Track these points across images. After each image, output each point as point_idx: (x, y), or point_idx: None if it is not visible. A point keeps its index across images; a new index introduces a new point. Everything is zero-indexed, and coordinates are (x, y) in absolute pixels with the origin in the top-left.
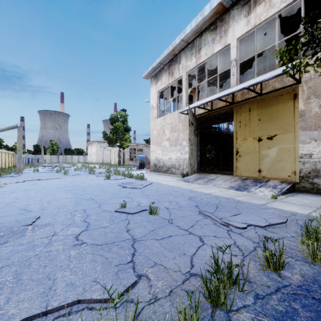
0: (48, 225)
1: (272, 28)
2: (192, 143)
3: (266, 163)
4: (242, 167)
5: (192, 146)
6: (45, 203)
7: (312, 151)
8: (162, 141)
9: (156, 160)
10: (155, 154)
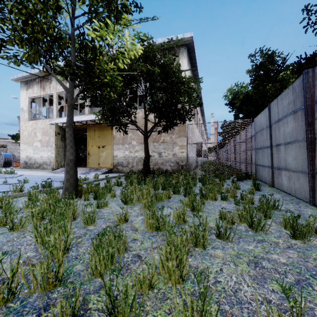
0: None
1: None
2: (59, 146)
3: (102, 160)
4: (91, 162)
5: (59, 148)
6: None
7: (117, 154)
8: (34, 141)
9: (27, 158)
10: (26, 152)
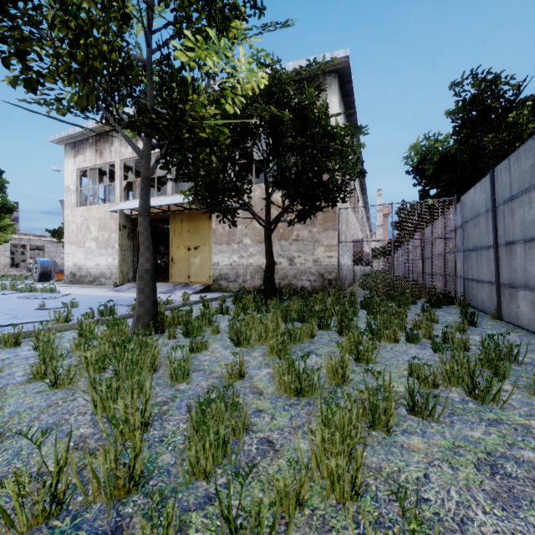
0: None
1: None
2: (125, 248)
3: (193, 270)
4: (176, 274)
5: (125, 251)
6: None
7: (219, 261)
8: (86, 240)
9: (75, 267)
10: (74, 258)
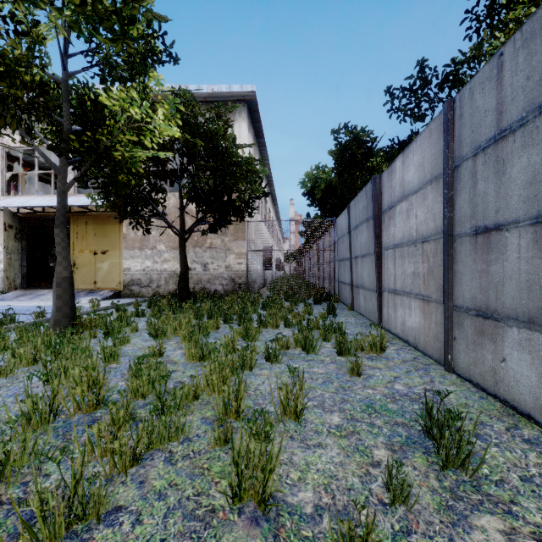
0: None
1: None
2: (12, 251)
3: (101, 275)
4: (80, 280)
5: (11, 254)
6: None
7: (131, 266)
8: None
9: None
10: None
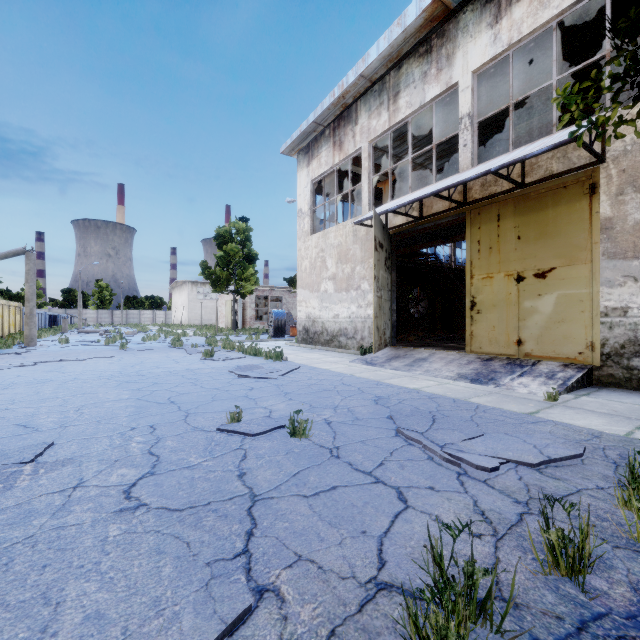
0: (70, 462)
1: (544, 52)
2: (382, 285)
3: (533, 326)
4: (483, 335)
5: (381, 291)
6: (72, 412)
7: (628, 302)
8: (321, 281)
9: (308, 319)
10: (307, 307)
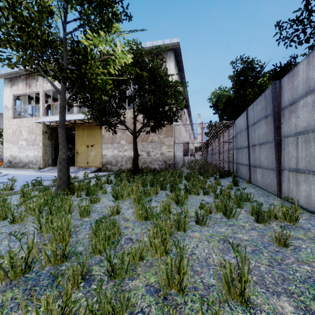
0: None
1: None
2: (47, 145)
3: (90, 158)
4: (80, 161)
5: (46, 147)
6: None
7: (106, 153)
8: (19, 140)
9: (11, 157)
10: (10, 151)
